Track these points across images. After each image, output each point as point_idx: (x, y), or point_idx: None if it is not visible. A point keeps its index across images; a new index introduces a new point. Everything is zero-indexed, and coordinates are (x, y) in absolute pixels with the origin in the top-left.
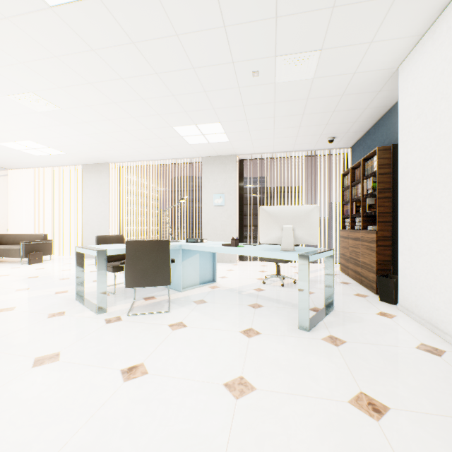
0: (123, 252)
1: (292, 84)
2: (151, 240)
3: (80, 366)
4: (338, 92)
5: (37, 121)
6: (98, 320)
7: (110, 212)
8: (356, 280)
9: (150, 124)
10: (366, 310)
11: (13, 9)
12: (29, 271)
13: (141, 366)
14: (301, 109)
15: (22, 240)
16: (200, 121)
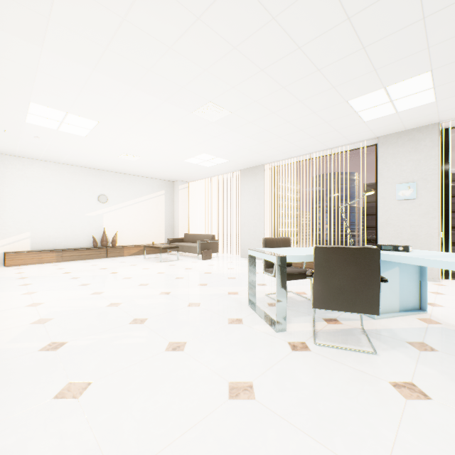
0: (303, 260)
1: None
2: (349, 247)
3: (284, 424)
4: None
5: (211, 133)
6: (280, 342)
7: (264, 214)
8: None
9: (318, 105)
10: None
11: (204, 3)
12: (204, 266)
13: None
14: None
15: (198, 239)
16: (394, 79)
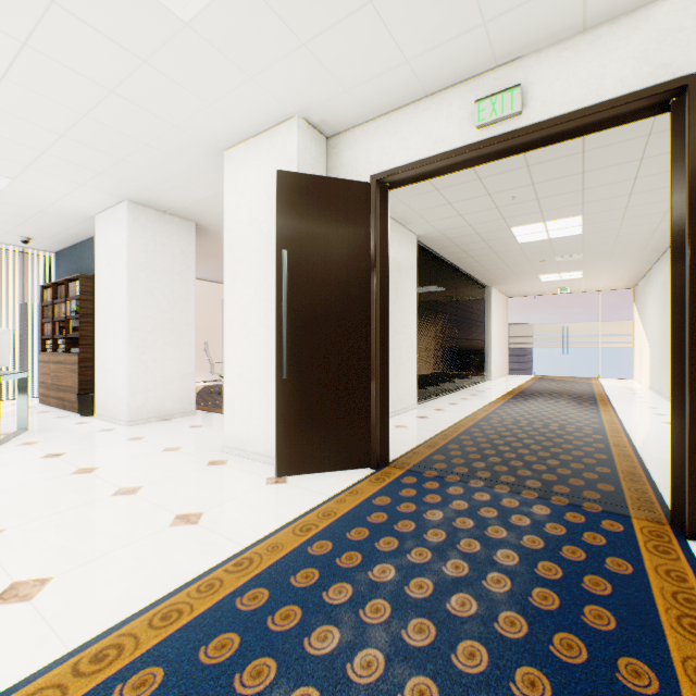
0: None
1: None
2: None
3: None
4: (36, 208)
5: None
6: None
7: None
8: (60, 407)
9: None
10: (66, 424)
11: None
12: None
13: None
14: None
15: None
16: None
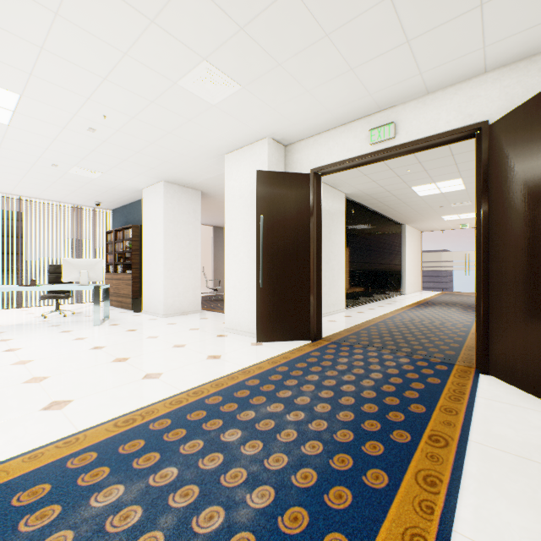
0: None
1: (80, 176)
2: None
3: None
4: (110, 187)
5: None
6: None
7: None
8: (119, 307)
9: None
10: (128, 316)
11: None
12: None
13: (14, 349)
14: (81, 185)
15: None
16: None
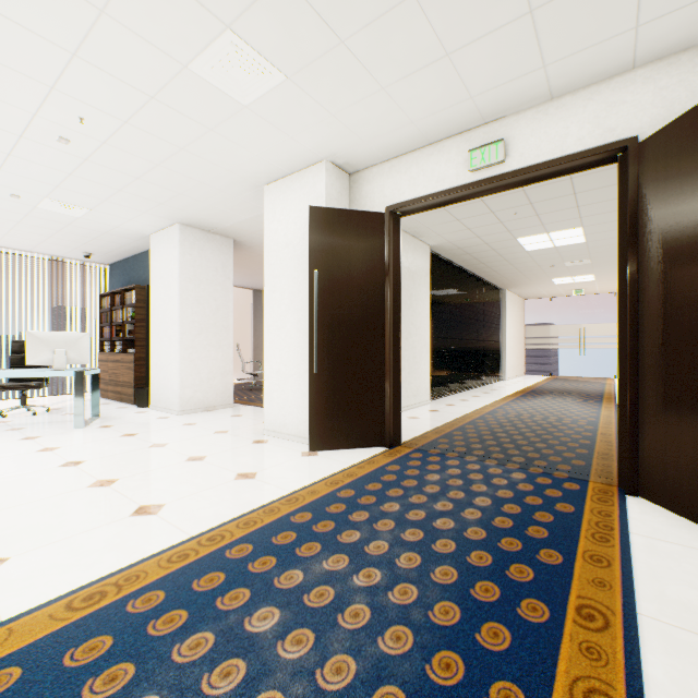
0: None
1: (57, 213)
2: None
3: None
4: (103, 230)
5: None
6: None
7: None
8: (117, 400)
9: None
10: (128, 413)
11: None
12: None
13: None
14: (60, 228)
15: None
16: None
